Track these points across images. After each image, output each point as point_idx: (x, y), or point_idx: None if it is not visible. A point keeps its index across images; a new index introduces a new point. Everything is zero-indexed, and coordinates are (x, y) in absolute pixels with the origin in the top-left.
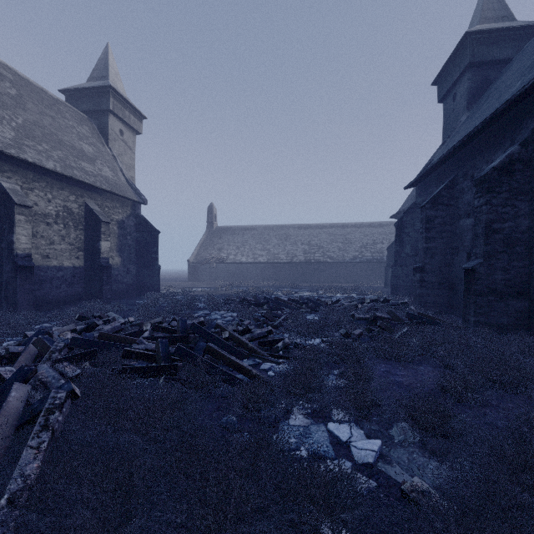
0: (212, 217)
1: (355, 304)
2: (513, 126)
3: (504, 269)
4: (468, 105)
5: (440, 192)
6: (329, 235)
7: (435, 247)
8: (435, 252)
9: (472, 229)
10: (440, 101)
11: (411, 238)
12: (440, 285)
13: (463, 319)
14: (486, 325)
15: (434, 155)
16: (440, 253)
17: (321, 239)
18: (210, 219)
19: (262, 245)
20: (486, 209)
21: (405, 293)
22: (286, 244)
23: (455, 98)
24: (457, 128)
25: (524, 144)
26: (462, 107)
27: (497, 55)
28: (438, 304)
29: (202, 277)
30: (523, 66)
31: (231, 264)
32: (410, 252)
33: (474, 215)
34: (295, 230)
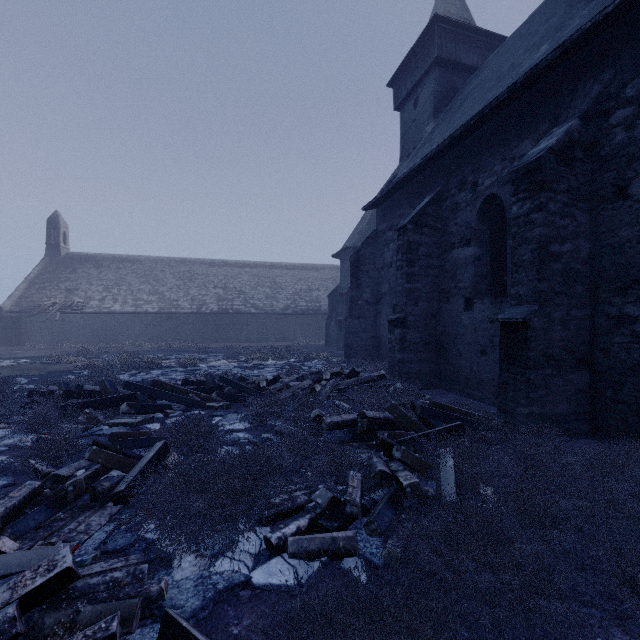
0: (57, 236)
1: (309, 385)
2: (556, 97)
3: (563, 322)
4: (435, 112)
5: (426, 208)
6: (253, 277)
7: (420, 289)
8: (420, 296)
9: (475, 263)
10: (398, 108)
11: (372, 279)
12: (425, 346)
13: (500, 409)
14: (542, 419)
15: (398, 169)
16: (425, 298)
17: (242, 281)
18: (54, 238)
19: (151, 286)
20: (540, 218)
21: (363, 355)
22: (191, 285)
23: (417, 104)
24: (424, 139)
25: (585, 119)
26: (427, 114)
27: (464, 58)
28: (423, 374)
29: (31, 337)
30: (525, 45)
31: (93, 315)
32: (370, 298)
33: (476, 242)
34: (205, 267)
